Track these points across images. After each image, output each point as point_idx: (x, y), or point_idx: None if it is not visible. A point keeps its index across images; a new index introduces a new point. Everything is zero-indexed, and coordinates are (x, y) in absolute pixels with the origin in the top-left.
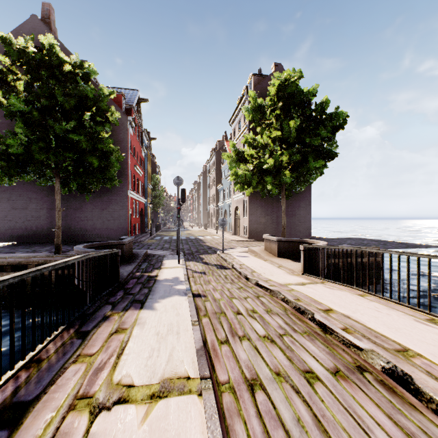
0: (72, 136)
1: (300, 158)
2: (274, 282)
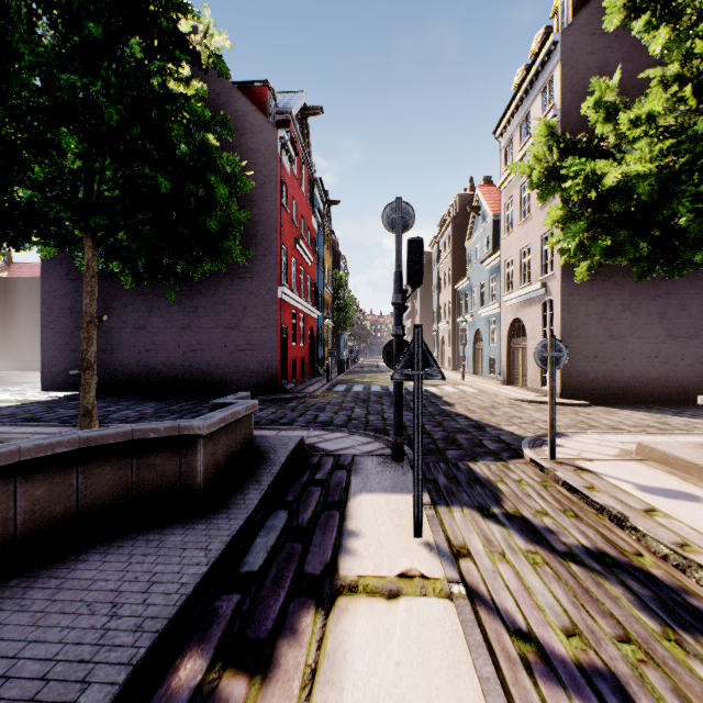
0: (71, 80)
1: None
2: None
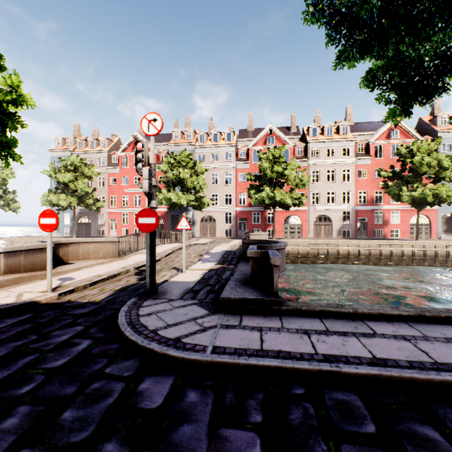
0: None
1: None
2: (158, 254)
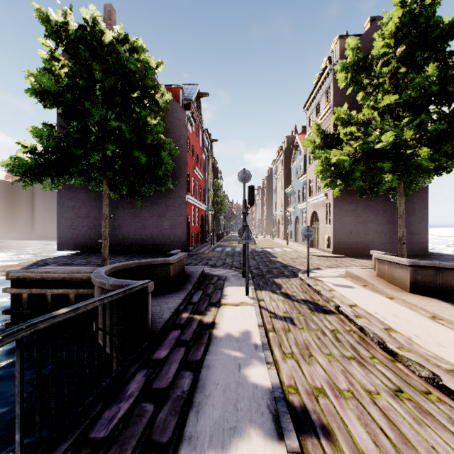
0: (112, 123)
1: (445, 126)
2: None
